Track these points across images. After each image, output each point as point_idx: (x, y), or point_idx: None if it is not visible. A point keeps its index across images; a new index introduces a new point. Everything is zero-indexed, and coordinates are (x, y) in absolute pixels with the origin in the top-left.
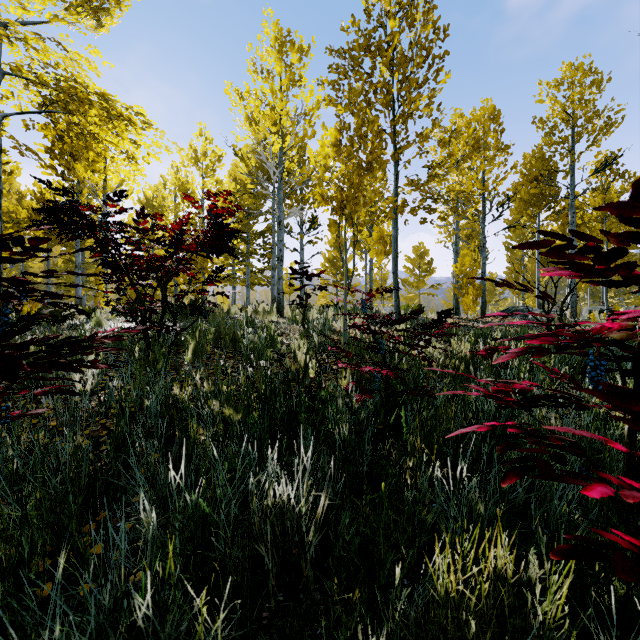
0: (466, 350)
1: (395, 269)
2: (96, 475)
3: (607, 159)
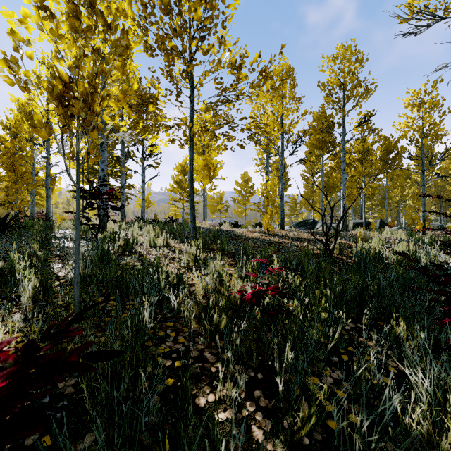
0: (235, 290)
1: (191, 191)
2: None
3: (366, 116)
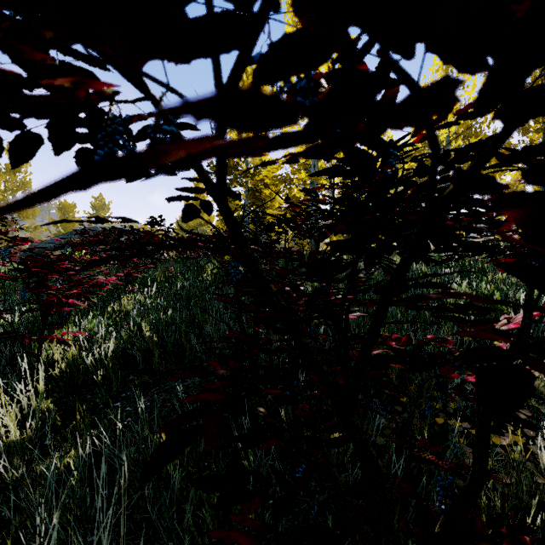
0: None
1: None
2: None
3: None
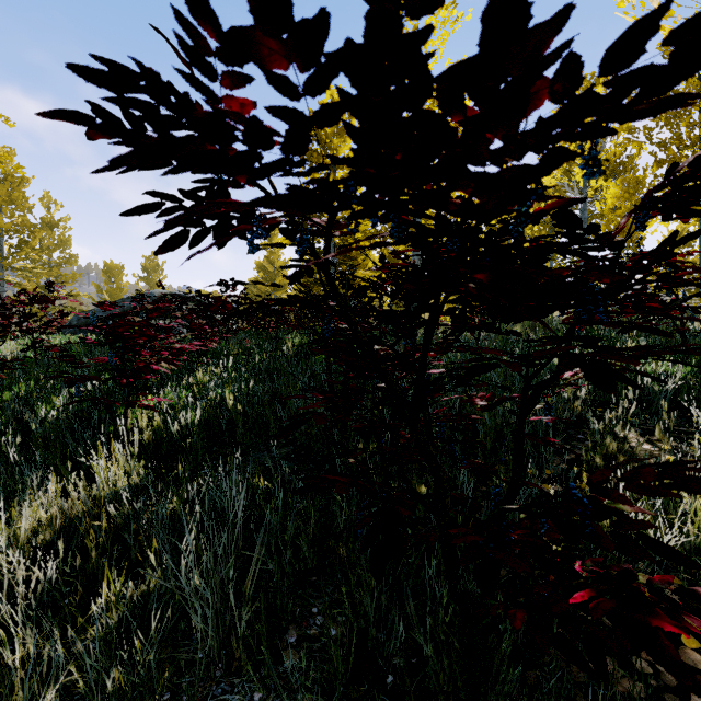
0: None
1: (700, 265)
2: (504, 346)
3: None
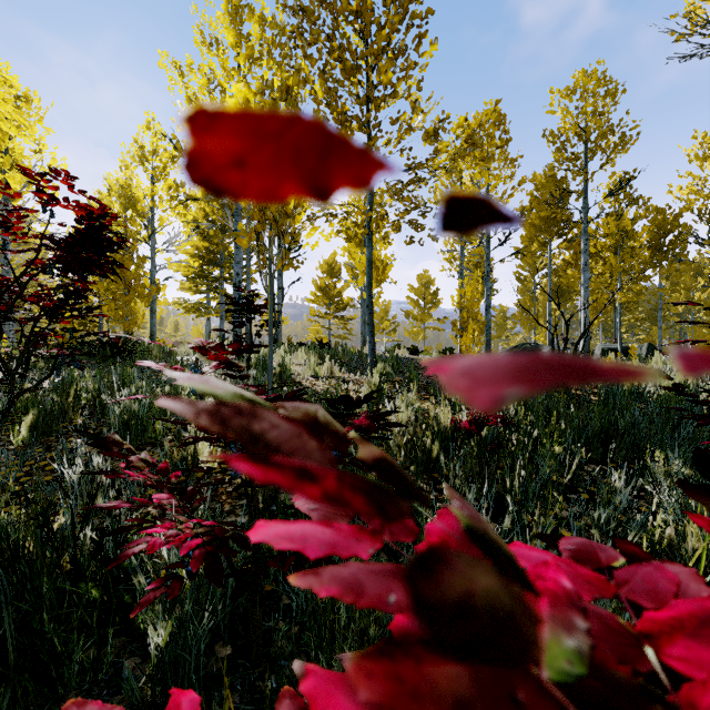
0: (446, 420)
1: (369, 301)
2: None
3: (622, 180)
